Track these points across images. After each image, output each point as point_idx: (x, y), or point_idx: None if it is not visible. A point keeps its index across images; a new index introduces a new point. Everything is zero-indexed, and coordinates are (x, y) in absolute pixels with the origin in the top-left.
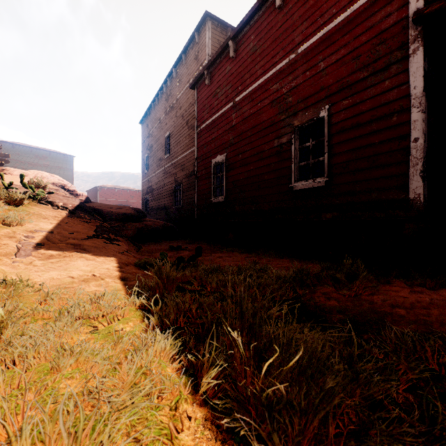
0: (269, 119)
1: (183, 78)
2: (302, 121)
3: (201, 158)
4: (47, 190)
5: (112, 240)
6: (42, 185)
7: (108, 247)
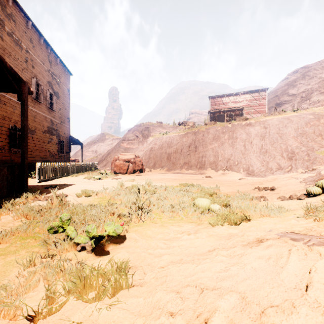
0: None
1: None
2: None
3: None
4: None
5: None
6: None
7: None
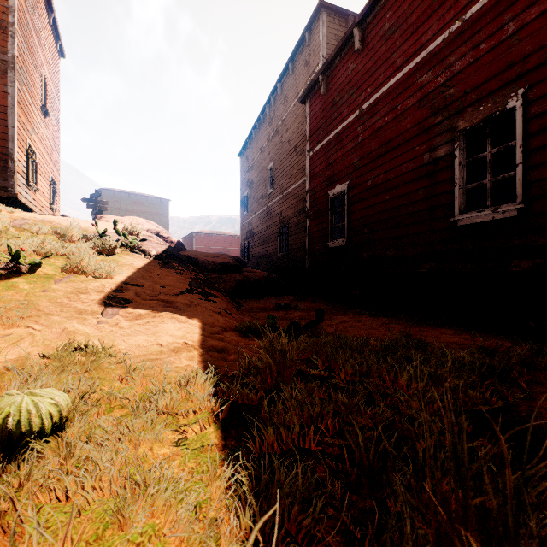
0: (415, 126)
1: (290, 93)
2: (472, 121)
3: (313, 190)
4: (141, 237)
5: (208, 296)
6: (136, 231)
7: (203, 305)
